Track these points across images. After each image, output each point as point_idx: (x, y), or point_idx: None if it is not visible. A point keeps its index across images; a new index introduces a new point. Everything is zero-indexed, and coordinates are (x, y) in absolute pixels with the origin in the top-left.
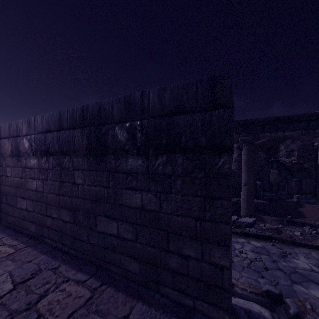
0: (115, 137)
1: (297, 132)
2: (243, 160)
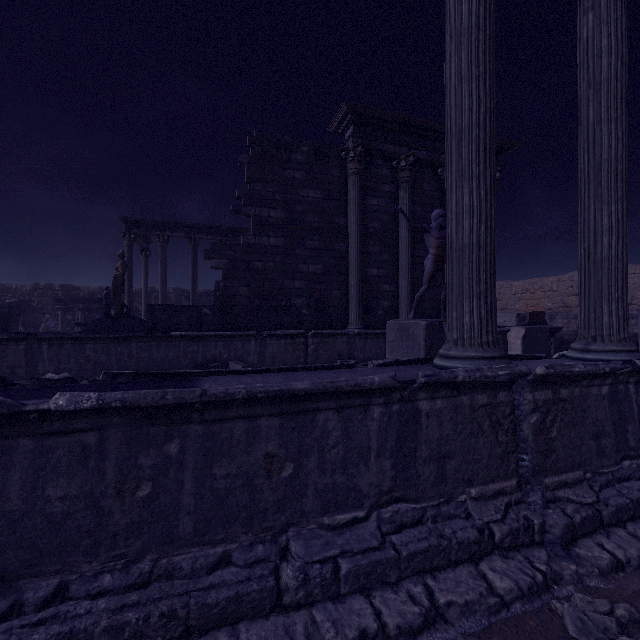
0: None
1: (85, 306)
2: (60, 319)
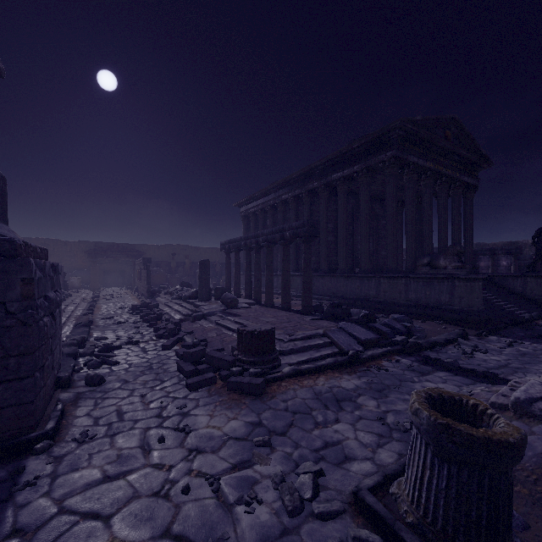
0: None
1: None
2: None
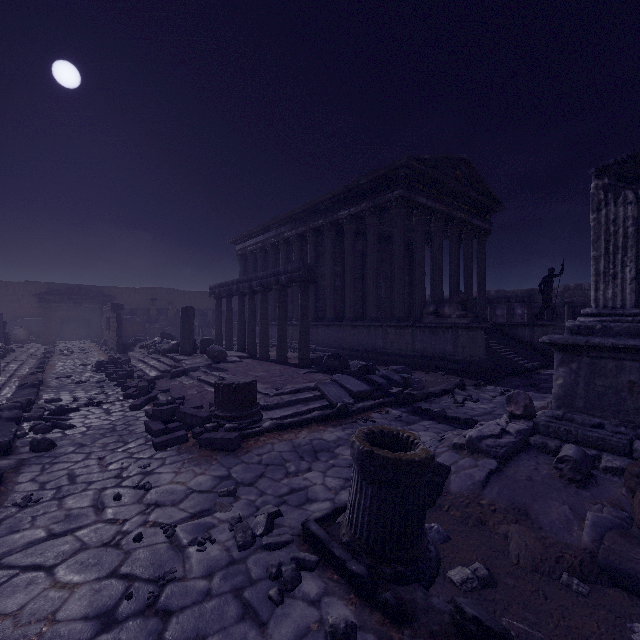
0: (559, 311)
1: None
2: None
